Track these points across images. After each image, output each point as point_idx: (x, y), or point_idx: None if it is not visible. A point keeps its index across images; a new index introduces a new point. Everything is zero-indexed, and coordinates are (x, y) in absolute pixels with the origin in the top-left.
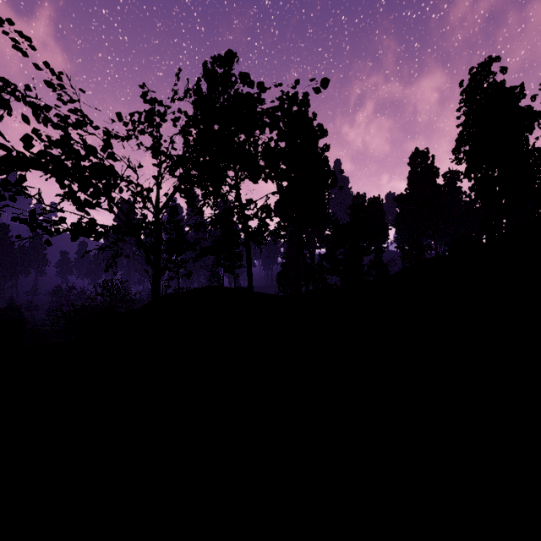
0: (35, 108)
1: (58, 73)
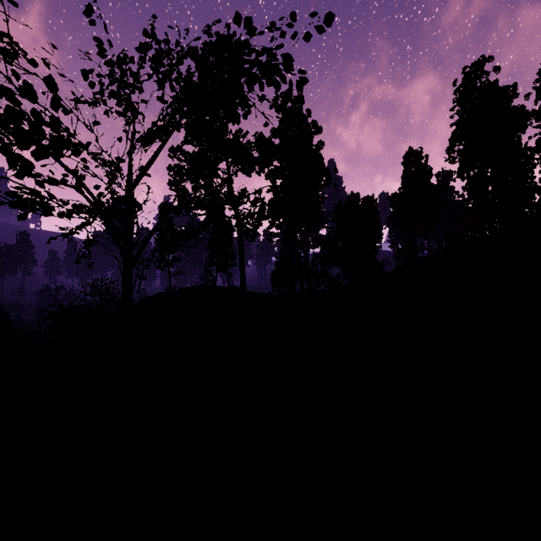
0: None
1: None
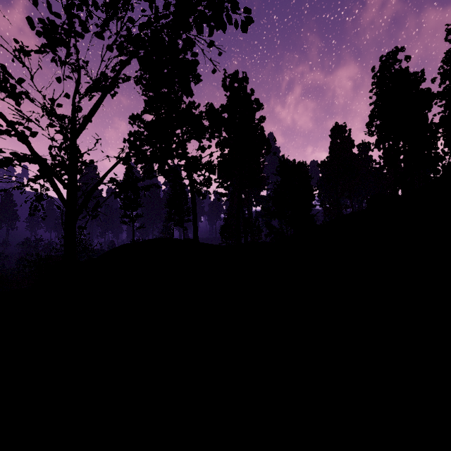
0: None
1: None
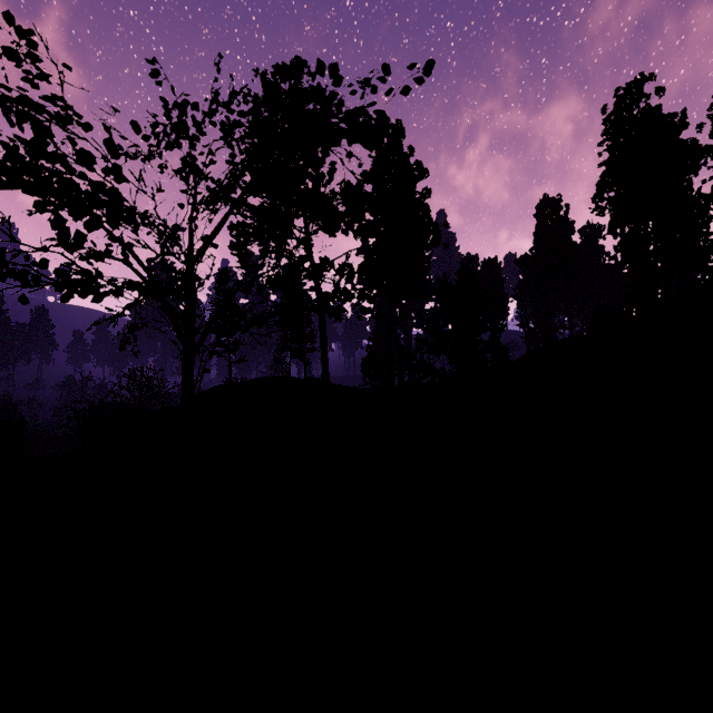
0: (4, 102)
1: (26, 32)
